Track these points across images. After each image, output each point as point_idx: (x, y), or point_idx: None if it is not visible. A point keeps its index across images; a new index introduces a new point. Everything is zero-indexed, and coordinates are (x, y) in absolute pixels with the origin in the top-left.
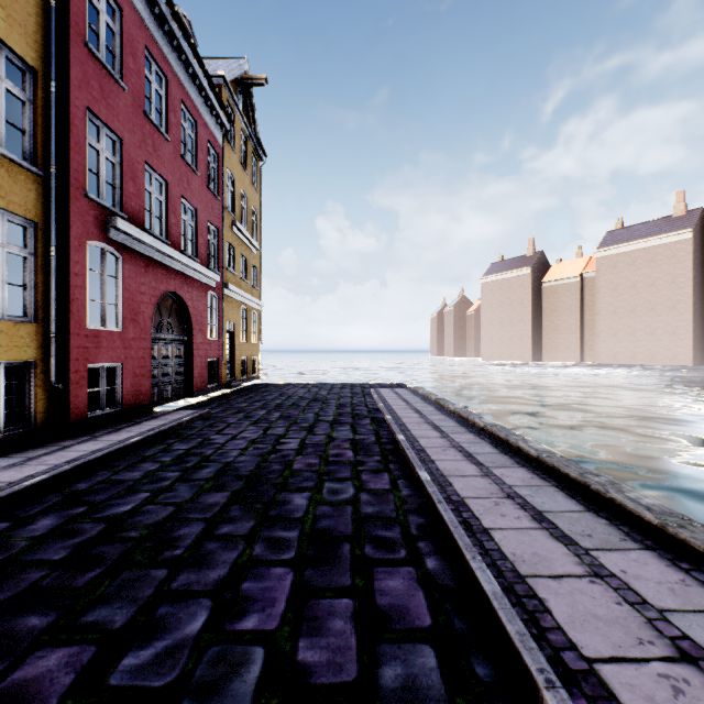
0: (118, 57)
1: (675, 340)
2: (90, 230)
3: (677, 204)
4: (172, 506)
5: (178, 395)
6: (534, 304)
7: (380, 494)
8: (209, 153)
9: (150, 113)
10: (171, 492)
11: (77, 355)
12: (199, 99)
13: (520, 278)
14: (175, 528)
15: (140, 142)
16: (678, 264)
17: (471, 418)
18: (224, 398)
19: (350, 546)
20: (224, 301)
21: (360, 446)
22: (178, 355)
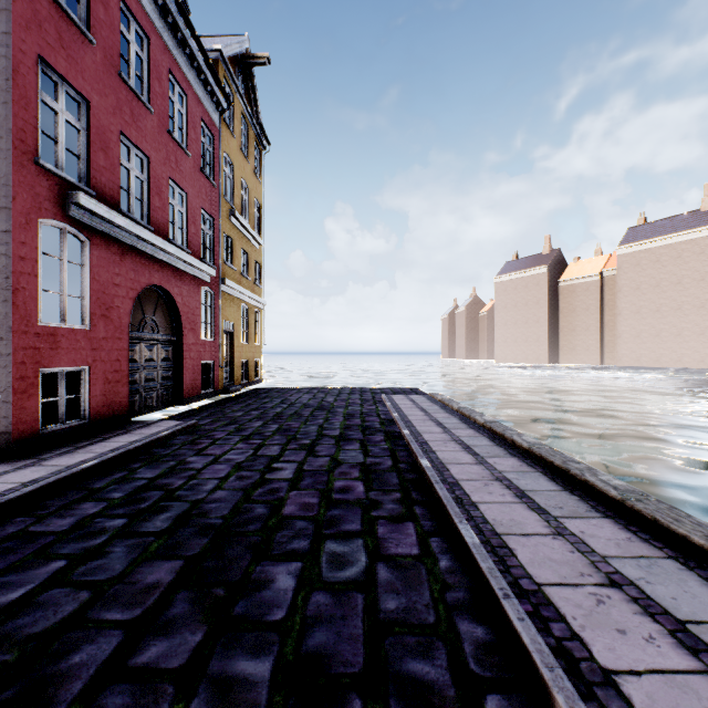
0: (84, 4)
1: (704, 341)
2: (43, 205)
3: (705, 197)
4: (86, 591)
5: (165, 402)
6: (550, 304)
7: (405, 567)
8: (203, 133)
9: (128, 78)
10: (98, 558)
11: (23, 358)
12: (190, 71)
13: (536, 277)
14: (69, 647)
15: (113, 108)
16: (707, 261)
17: (508, 435)
18: (219, 406)
19: (361, 706)
20: (221, 298)
21: (372, 474)
22: (165, 358)
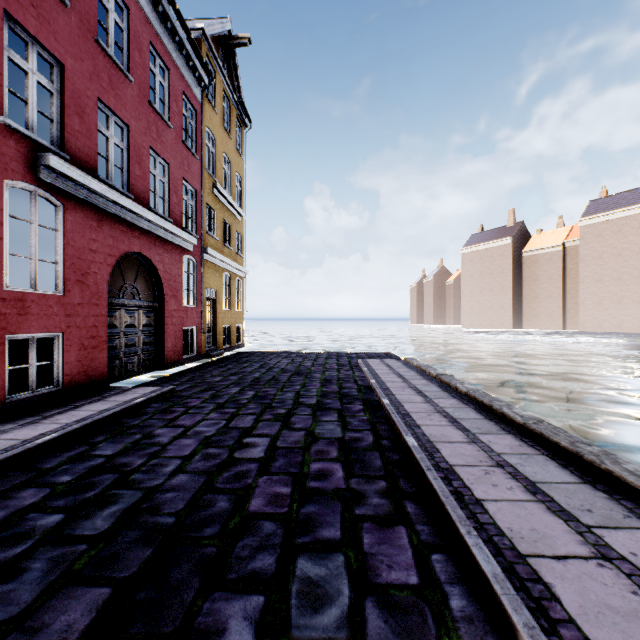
0: None
1: None
2: (10, 166)
3: None
4: None
5: (147, 367)
6: (514, 273)
7: (403, 609)
8: (186, 108)
9: (106, 46)
10: (6, 581)
11: None
12: (172, 45)
13: (501, 248)
14: None
15: (90, 73)
16: None
17: (497, 407)
18: (200, 370)
19: None
20: (204, 267)
21: (352, 454)
22: (147, 324)
